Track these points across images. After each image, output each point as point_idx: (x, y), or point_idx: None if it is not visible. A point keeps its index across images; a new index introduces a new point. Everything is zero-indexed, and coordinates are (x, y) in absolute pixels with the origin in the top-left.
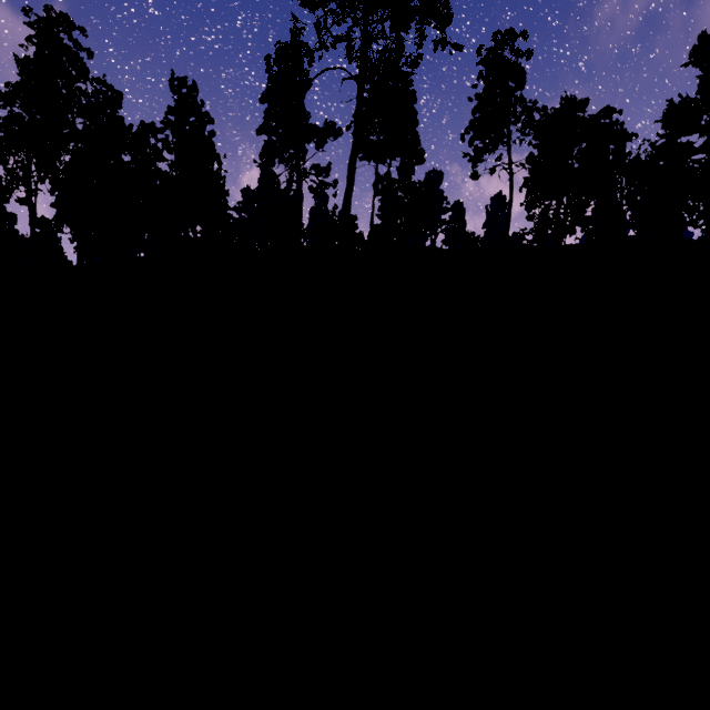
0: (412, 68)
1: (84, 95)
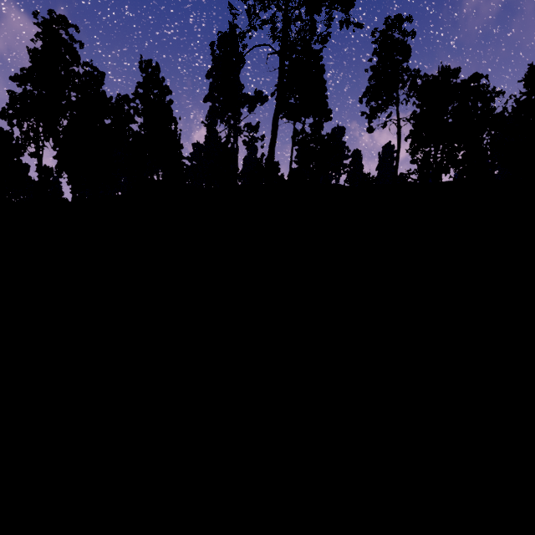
0: (322, 44)
1: (77, 76)
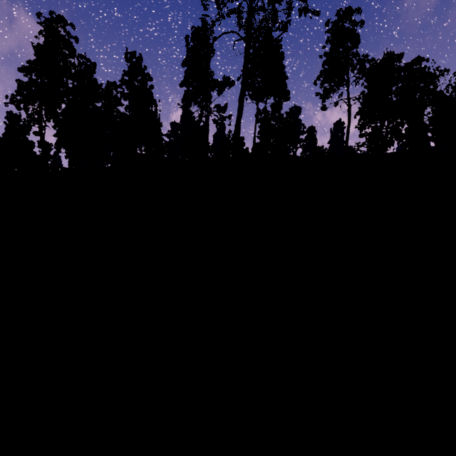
0: (283, 30)
1: (73, 66)
